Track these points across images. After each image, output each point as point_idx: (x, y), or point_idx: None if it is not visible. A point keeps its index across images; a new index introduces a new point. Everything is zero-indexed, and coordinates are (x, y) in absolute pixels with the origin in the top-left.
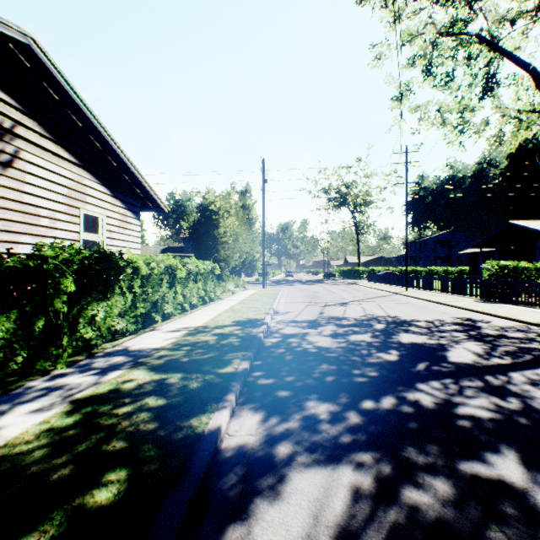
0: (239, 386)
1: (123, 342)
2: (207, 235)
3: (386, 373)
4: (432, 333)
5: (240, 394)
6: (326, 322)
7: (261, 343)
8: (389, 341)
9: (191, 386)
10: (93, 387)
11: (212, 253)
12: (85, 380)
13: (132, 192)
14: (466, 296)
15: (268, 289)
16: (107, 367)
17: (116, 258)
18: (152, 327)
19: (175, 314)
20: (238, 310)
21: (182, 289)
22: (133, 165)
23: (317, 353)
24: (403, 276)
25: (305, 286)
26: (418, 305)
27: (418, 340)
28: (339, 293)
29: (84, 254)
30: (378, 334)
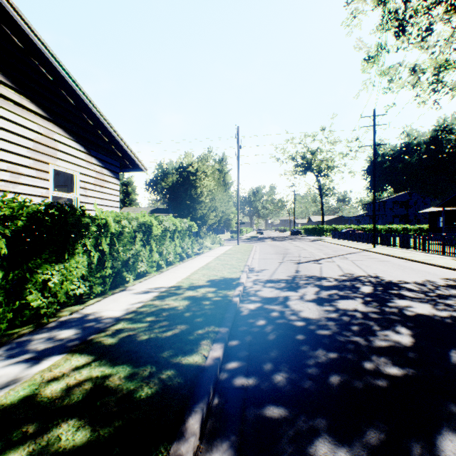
0: (206, 399)
1: (85, 307)
2: (185, 195)
3: (413, 371)
4: (433, 300)
5: (207, 411)
6: (305, 283)
7: (236, 311)
8: (387, 311)
9: (138, 394)
10: (3, 391)
11: (190, 212)
12: (2, 375)
13: (110, 151)
14: (439, 254)
15: (242, 245)
16: (45, 349)
17: (78, 214)
18: (123, 287)
19: (149, 272)
20: (213, 267)
21: (158, 247)
22: (108, 122)
23: (306, 329)
24: (368, 233)
25: (276, 242)
26: (395, 263)
27: (423, 310)
28: (309, 249)
29: (31, 208)
30: (369, 300)
